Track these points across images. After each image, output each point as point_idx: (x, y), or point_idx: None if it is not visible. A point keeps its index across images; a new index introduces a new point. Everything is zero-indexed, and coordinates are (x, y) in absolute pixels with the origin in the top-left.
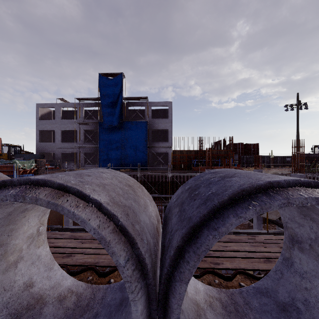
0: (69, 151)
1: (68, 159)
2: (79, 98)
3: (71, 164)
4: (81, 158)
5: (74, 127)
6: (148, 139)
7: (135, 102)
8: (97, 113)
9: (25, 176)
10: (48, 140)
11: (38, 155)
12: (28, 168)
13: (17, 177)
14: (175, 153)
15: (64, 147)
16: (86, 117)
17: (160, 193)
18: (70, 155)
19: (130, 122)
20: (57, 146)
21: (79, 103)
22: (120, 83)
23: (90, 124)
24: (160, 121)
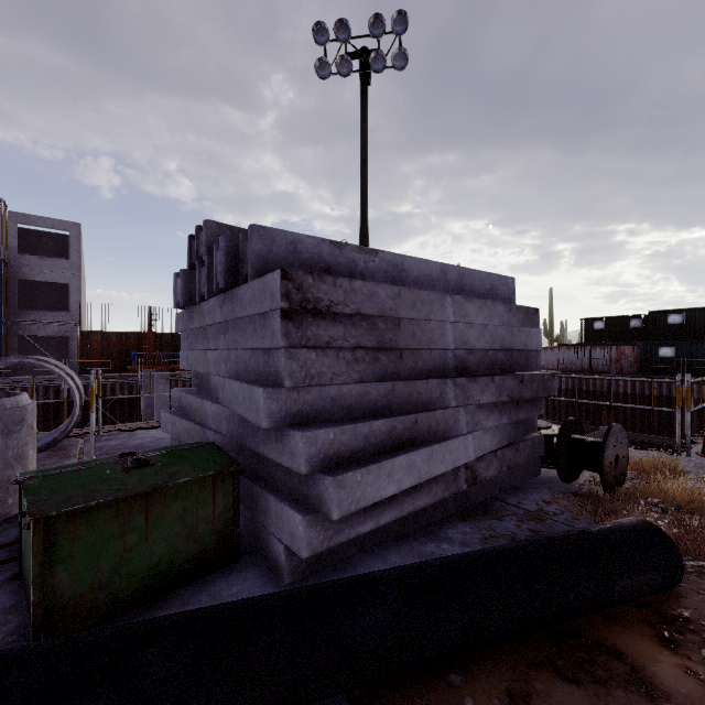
0: None
1: None
2: None
3: None
4: None
5: None
6: (8, 303)
7: None
8: None
9: None
10: None
11: None
12: None
13: None
14: (88, 339)
15: None
16: None
17: (40, 427)
18: None
19: None
20: None
21: None
22: None
23: None
24: (45, 264)
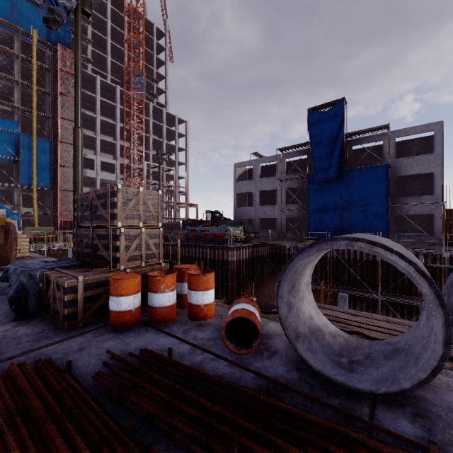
0: (268, 216)
1: (264, 226)
2: (281, 149)
3: (271, 232)
4: (283, 224)
5: (274, 186)
6: (389, 193)
7: (364, 138)
8: (301, 163)
9: (236, 244)
10: (244, 204)
11: (237, 221)
12: (238, 236)
13: (231, 245)
14: (450, 215)
15: (263, 212)
16: (287, 171)
17: None
18: (266, 221)
19: (356, 169)
20: (255, 210)
21: (279, 155)
22: (340, 115)
23: (294, 180)
24: (414, 161)
